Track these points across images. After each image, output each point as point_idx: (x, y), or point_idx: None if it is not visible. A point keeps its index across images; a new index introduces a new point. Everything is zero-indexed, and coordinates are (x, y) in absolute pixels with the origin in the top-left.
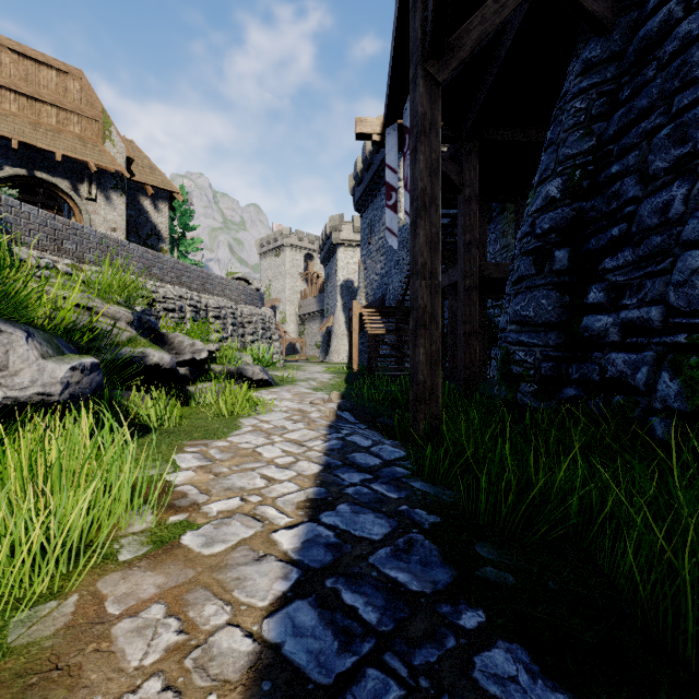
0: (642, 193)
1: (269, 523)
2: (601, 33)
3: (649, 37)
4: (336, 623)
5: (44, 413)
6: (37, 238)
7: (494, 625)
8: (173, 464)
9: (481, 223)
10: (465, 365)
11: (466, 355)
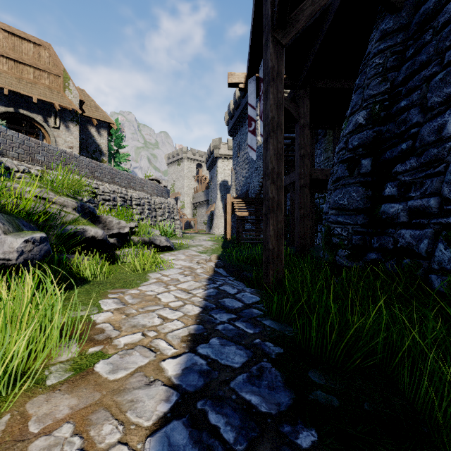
0: (423, 120)
1: (160, 353)
2: (393, 11)
3: (427, 13)
4: (202, 441)
5: (5, 272)
6: (18, 152)
7: (324, 444)
8: (98, 307)
9: (311, 143)
10: (301, 236)
11: (301, 230)
